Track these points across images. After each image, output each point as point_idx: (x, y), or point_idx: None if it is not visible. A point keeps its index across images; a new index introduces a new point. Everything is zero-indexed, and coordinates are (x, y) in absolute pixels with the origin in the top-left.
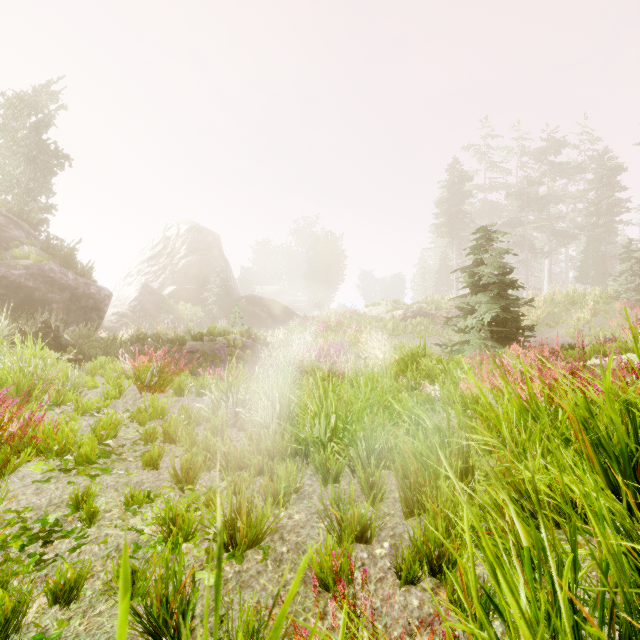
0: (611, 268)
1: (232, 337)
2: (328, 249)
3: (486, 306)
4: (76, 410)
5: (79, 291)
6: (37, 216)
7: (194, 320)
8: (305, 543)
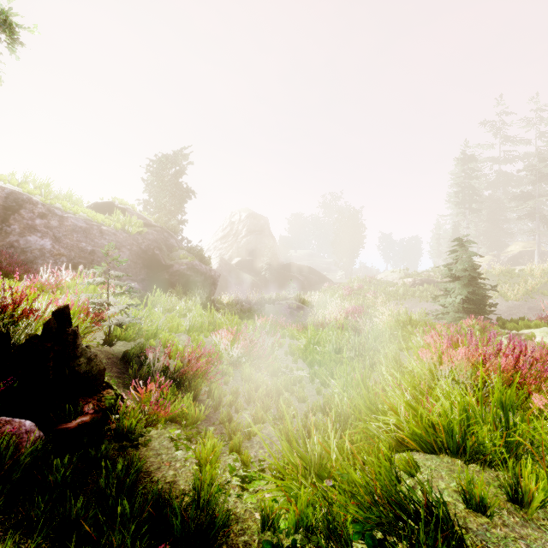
0: None
1: (290, 302)
2: (351, 222)
3: (458, 291)
4: None
5: (207, 275)
6: (179, 229)
7: (254, 283)
8: None
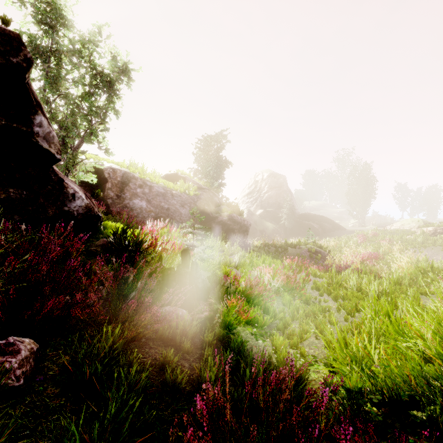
0: None
1: (309, 246)
2: (364, 175)
3: None
4: None
5: (241, 224)
6: (220, 189)
7: (274, 229)
8: None
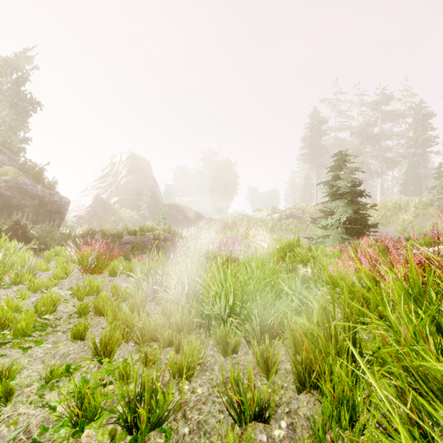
0: (424, 185)
1: (157, 232)
2: (226, 171)
3: (342, 209)
4: (29, 288)
5: (45, 199)
6: (16, 145)
7: (131, 221)
8: (206, 422)
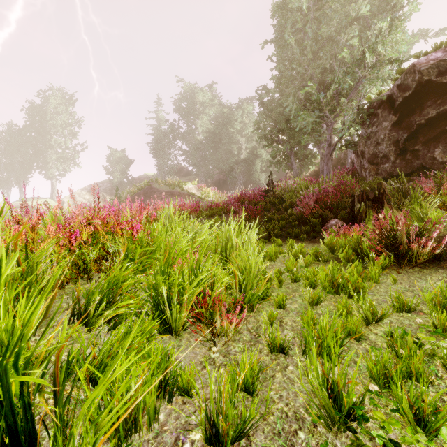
0: None
1: None
2: None
3: None
4: None
5: None
6: None
7: None
8: None
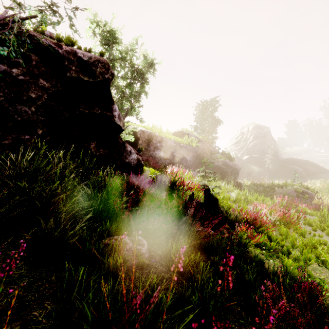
0: None
1: (295, 187)
2: None
3: None
4: None
5: (233, 167)
6: (214, 141)
7: (259, 172)
8: None
